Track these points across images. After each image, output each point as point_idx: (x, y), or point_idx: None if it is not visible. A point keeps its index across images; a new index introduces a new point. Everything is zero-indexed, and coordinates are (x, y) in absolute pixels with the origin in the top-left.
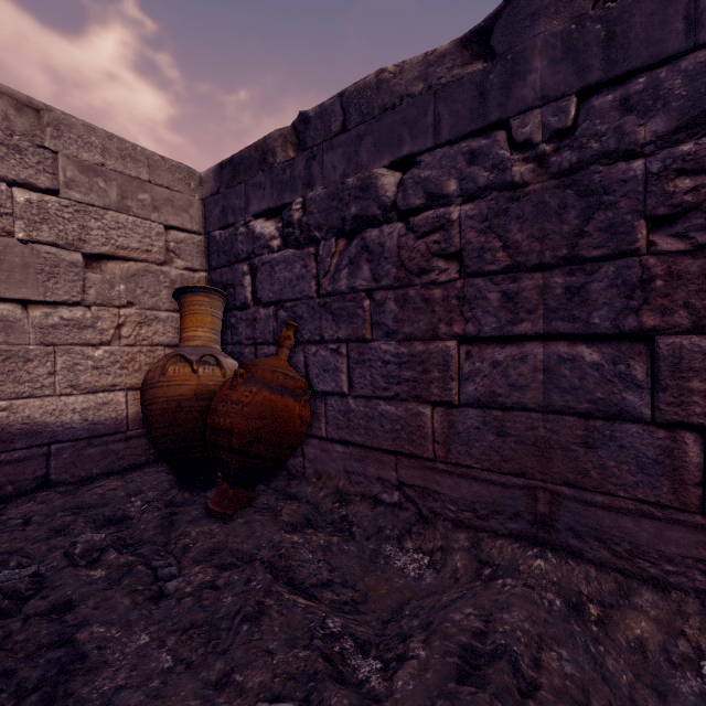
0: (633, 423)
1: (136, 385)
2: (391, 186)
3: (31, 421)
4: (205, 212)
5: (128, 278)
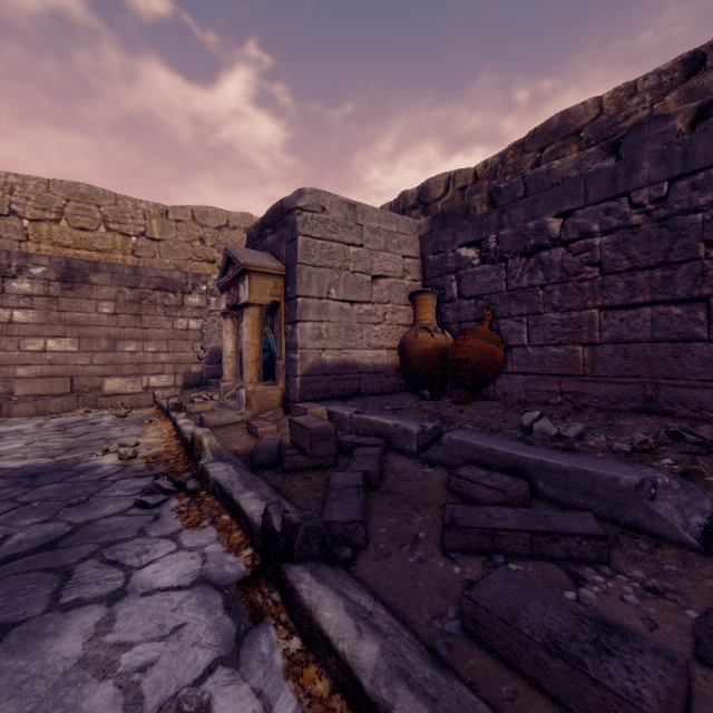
0: (699, 342)
1: (391, 347)
2: (556, 228)
3: (354, 361)
4: (421, 245)
5: (388, 287)
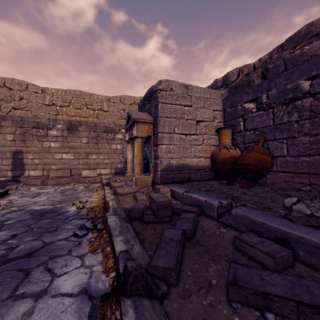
0: None
1: (206, 157)
2: (306, 86)
3: (187, 164)
4: (223, 104)
5: (205, 126)
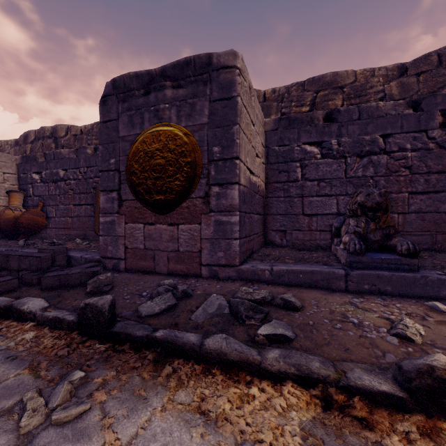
0: (93, 217)
1: None
2: (62, 174)
3: None
4: (18, 168)
5: None
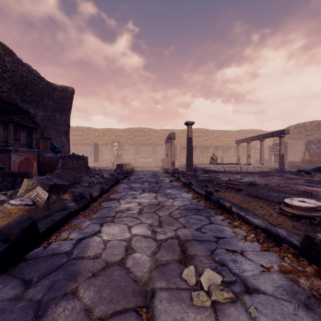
0: None
1: (300, 159)
2: None
3: (294, 160)
4: (305, 144)
5: (299, 151)
